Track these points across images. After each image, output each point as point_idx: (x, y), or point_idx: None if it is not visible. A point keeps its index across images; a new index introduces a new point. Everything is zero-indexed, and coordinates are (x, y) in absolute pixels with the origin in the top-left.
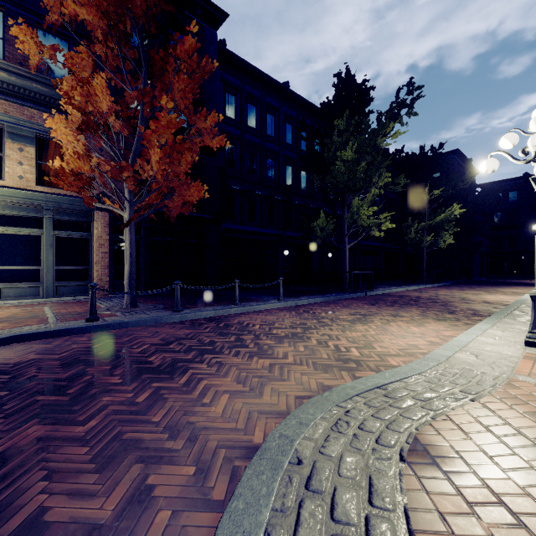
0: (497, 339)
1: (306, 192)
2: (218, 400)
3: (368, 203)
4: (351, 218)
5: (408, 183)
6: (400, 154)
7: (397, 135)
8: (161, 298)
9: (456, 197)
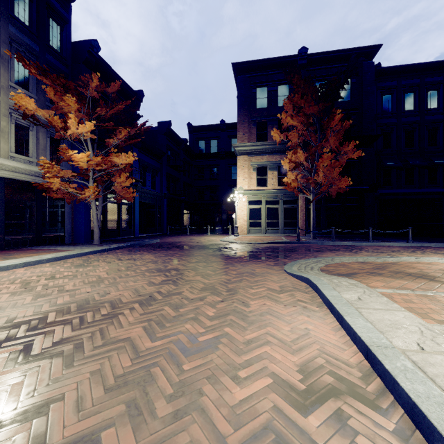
0: None
1: None
2: (326, 255)
3: None
4: None
5: None
6: None
7: None
8: (330, 237)
9: None
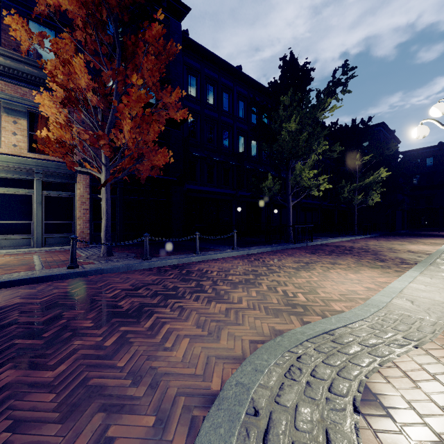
0: (428, 286)
1: (256, 158)
2: (179, 345)
3: (308, 167)
4: (294, 179)
5: (342, 151)
6: (335, 126)
7: (334, 109)
8: (133, 248)
9: (382, 162)
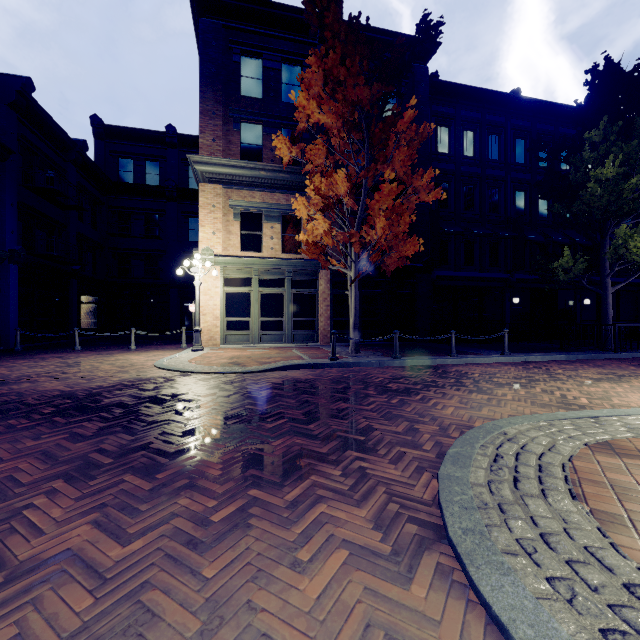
0: None
1: (547, 220)
2: (446, 409)
3: None
4: (614, 252)
5: None
6: None
7: None
8: (375, 348)
9: None
